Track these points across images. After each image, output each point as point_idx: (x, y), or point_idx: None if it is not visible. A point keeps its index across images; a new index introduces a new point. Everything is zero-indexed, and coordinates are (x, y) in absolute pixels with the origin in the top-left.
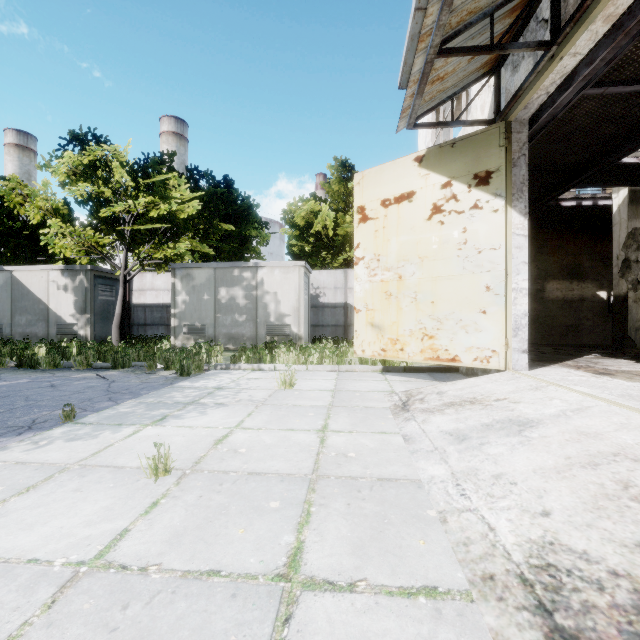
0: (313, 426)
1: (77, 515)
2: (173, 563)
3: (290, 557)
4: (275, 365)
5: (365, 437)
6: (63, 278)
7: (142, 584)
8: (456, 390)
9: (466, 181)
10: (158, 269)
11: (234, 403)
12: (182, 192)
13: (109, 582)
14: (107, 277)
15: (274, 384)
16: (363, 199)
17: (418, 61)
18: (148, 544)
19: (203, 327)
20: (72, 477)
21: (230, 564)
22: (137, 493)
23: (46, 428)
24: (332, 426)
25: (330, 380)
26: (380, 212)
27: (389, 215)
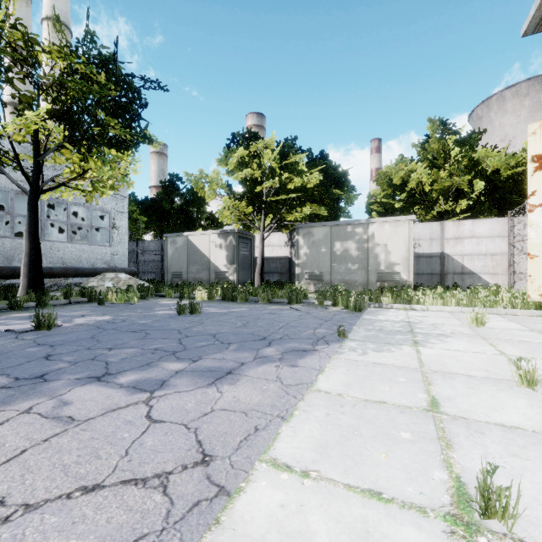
0: None
1: (518, 407)
2: None
3: None
4: (426, 306)
5: None
6: (219, 239)
7: None
8: None
9: None
10: (285, 229)
11: (453, 335)
12: (299, 168)
13: None
14: (244, 237)
15: (454, 322)
16: (541, 147)
17: None
18: None
19: (321, 274)
20: (443, 378)
21: None
22: (535, 397)
23: (337, 341)
24: None
25: (507, 321)
26: None
27: None
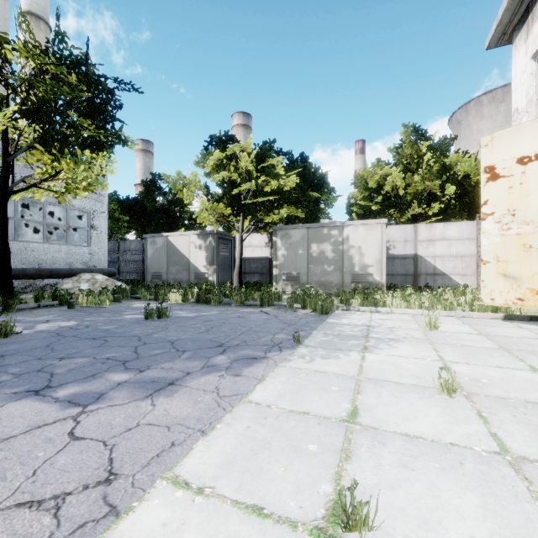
0: (519, 366)
1: (429, 415)
2: None
3: None
4: (391, 309)
5: None
6: (198, 240)
7: None
8: None
9: None
10: (263, 231)
11: (404, 339)
12: (278, 170)
13: None
14: (224, 238)
15: (412, 325)
16: (492, 159)
17: None
18: (533, 448)
19: (298, 275)
20: (374, 386)
21: None
22: (450, 405)
23: (291, 348)
24: None
25: (461, 324)
26: (515, 169)
27: (528, 171)
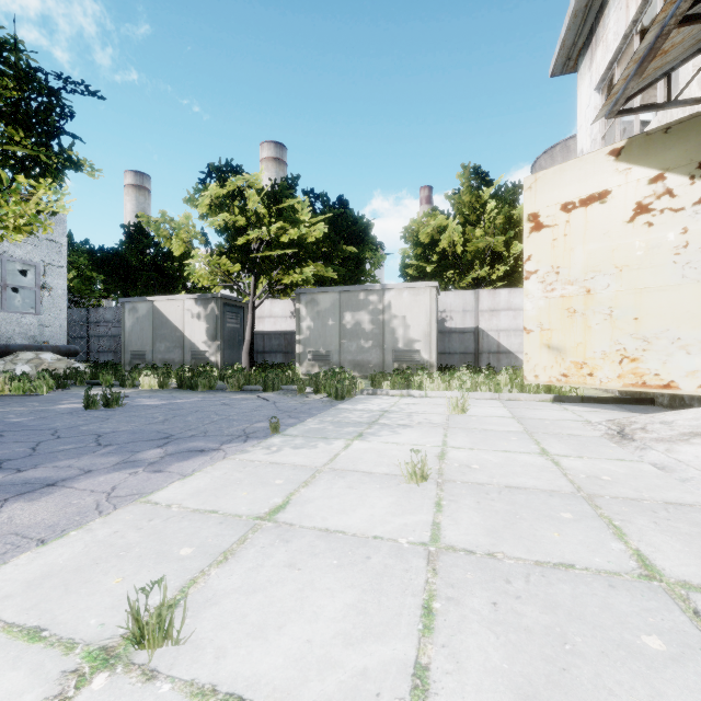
0: (529, 449)
1: (375, 507)
2: (515, 553)
3: (638, 561)
4: (426, 391)
5: (604, 463)
6: (196, 307)
7: (503, 566)
8: (687, 420)
9: (687, 172)
10: (283, 295)
11: (417, 425)
12: (304, 216)
13: (469, 561)
14: (233, 305)
15: (440, 409)
16: (536, 205)
17: (649, 36)
18: (471, 536)
19: (328, 354)
20: (333, 477)
21: (577, 560)
22: (410, 494)
23: (262, 437)
24: (552, 450)
25: (499, 408)
26: (560, 218)
27: (572, 220)
